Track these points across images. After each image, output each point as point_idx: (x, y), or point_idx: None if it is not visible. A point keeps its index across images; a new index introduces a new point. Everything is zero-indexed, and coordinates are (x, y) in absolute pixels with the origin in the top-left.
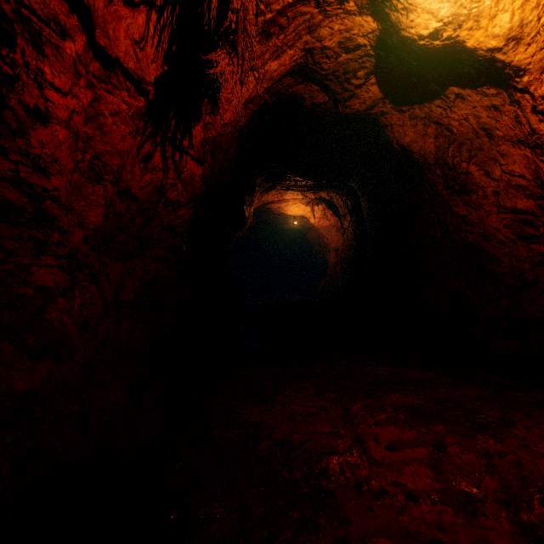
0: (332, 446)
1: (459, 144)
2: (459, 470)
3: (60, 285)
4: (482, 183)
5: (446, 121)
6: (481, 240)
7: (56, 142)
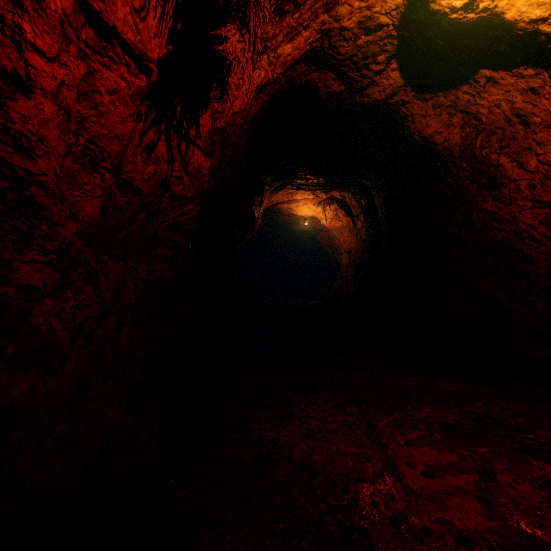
0: (360, 471)
1: (488, 134)
2: (514, 504)
3: (49, 284)
4: (514, 175)
5: (474, 108)
6: (512, 239)
7: (41, 117)
